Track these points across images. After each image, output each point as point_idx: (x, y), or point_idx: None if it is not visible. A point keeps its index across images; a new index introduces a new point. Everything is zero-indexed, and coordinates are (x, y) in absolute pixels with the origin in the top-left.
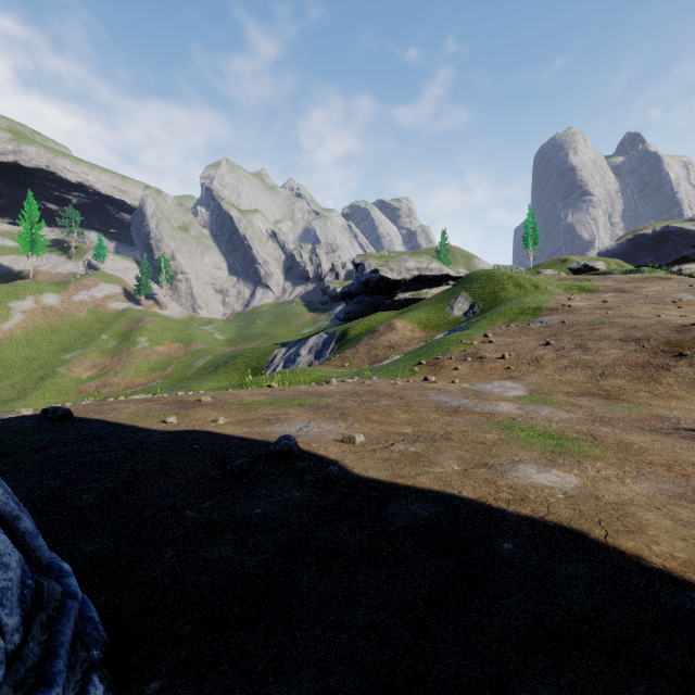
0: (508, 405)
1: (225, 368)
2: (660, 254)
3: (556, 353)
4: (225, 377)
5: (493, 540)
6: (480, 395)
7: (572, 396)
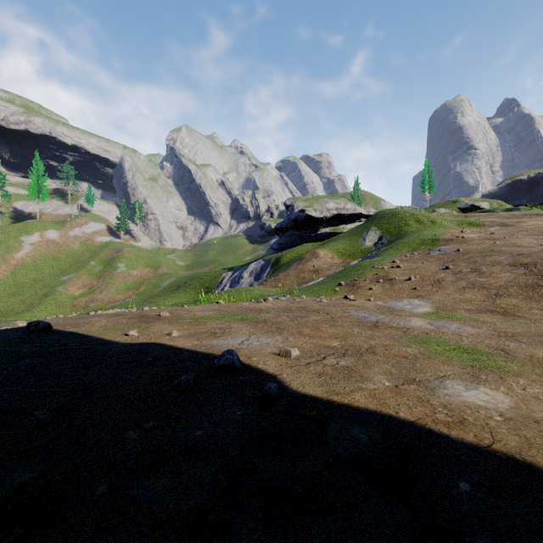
0: (420, 320)
1: (184, 288)
2: (534, 196)
3: (455, 276)
4: (184, 294)
5: (446, 477)
6: (394, 312)
7: (474, 313)
